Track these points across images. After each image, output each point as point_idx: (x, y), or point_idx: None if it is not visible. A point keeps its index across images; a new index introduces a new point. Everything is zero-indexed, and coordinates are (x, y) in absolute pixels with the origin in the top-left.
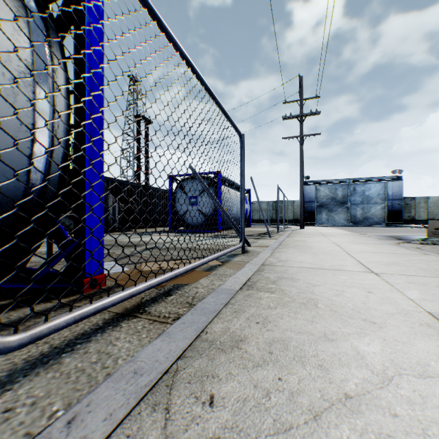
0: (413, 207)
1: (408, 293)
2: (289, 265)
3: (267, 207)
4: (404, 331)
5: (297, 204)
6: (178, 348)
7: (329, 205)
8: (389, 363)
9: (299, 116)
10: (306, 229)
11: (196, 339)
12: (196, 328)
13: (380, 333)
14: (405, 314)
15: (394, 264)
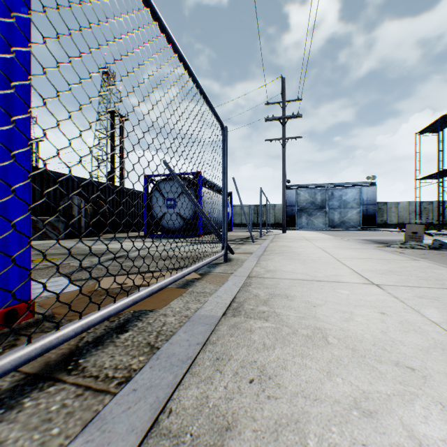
0: (386, 212)
1: (426, 312)
2: (280, 277)
3: (248, 211)
4: None
5: (278, 208)
6: None
7: (309, 209)
8: None
9: (281, 118)
10: (288, 233)
11: (150, 433)
12: (153, 402)
13: (430, 391)
14: (442, 349)
15: (390, 272)
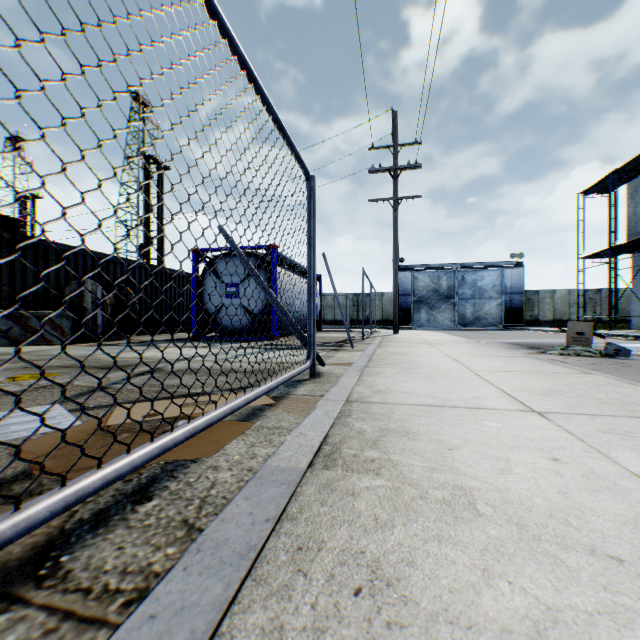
0: (537, 304)
1: (620, 457)
2: (394, 401)
3: (345, 302)
4: None
5: (387, 297)
6: None
7: (431, 300)
8: None
9: (392, 169)
10: (402, 334)
11: None
12: None
13: None
14: None
15: (555, 393)
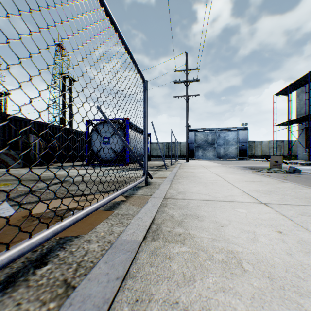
0: (254, 147)
1: None
2: (189, 198)
3: (162, 146)
4: None
5: (182, 144)
6: None
7: (203, 145)
8: None
9: (185, 81)
10: (190, 162)
11: None
12: None
13: None
14: None
15: (270, 192)
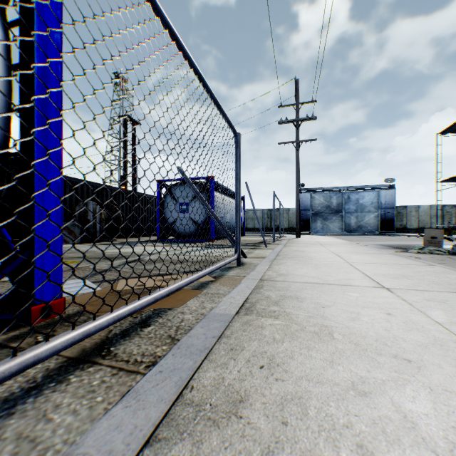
0: (405, 216)
1: (432, 314)
2: (291, 280)
3: (261, 215)
4: (450, 373)
5: (292, 212)
6: (148, 421)
7: (324, 213)
8: (453, 435)
9: (295, 120)
10: (302, 238)
11: (176, 402)
12: (178, 381)
13: (422, 378)
14: (440, 345)
15: (402, 277)
